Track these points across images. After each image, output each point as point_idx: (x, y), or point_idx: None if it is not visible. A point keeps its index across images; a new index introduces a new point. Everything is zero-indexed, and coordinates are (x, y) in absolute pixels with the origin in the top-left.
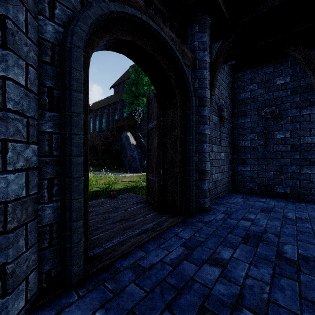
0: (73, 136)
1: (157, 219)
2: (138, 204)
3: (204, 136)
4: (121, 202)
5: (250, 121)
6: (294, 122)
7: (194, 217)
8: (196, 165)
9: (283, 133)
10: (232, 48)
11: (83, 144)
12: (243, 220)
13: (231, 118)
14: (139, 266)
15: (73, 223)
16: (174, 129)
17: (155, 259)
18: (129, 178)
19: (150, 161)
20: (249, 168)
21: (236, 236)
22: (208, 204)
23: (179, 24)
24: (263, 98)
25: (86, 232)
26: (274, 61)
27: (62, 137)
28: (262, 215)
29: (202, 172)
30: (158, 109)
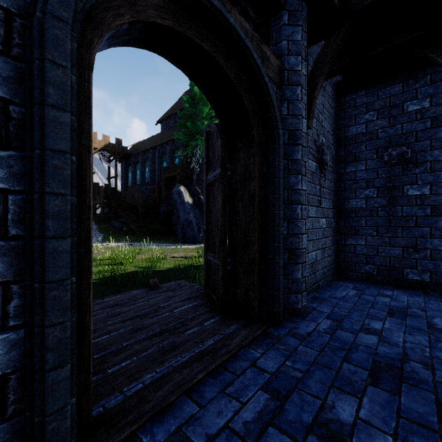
0: (48, 198)
1: (220, 331)
2: (191, 299)
3: (296, 193)
4: (166, 296)
5: (365, 169)
6: (436, 170)
7: (281, 326)
8: (284, 240)
9: (418, 187)
10: (339, 56)
11: (74, 214)
12: (364, 333)
13: (335, 164)
14: (185, 439)
15: (48, 374)
16: (250, 182)
17: (215, 423)
18: (182, 252)
19: (210, 232)
20: (363, 242)
21: (357, 368)
22: (304, 301)
23: (256, 13)
24: (386, 133)
25: (86, 375)
26: (404, 76)
27: (27, 199)
28: (393, 323)
29: (294, 250)
30: (222, 149)
